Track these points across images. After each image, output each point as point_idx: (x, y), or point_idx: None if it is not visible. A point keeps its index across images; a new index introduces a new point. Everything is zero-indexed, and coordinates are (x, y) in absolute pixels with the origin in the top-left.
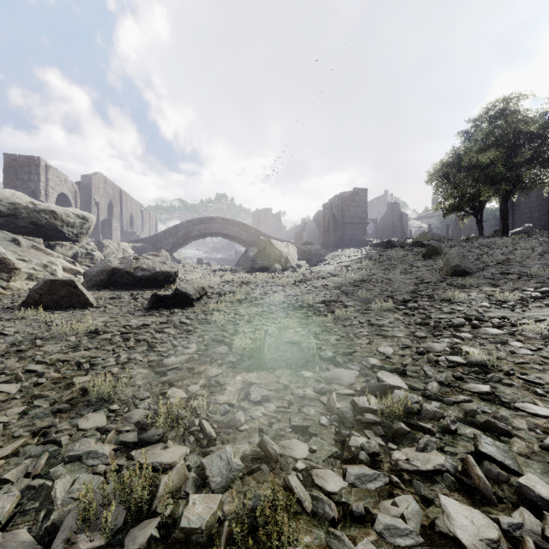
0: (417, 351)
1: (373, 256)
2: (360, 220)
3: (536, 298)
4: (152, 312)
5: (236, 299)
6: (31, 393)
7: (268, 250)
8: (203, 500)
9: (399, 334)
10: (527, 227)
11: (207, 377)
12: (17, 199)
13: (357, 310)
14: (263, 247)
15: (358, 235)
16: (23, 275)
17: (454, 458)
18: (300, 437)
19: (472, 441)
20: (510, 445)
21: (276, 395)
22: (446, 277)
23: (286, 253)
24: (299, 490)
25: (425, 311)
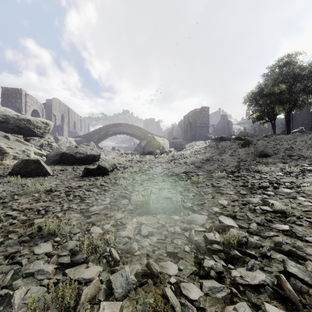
0: (242, 203)
1: (213, 146)
2: (205, 124)
3: (310, 170)
4: (84, 178)
5: (133, 171)
6: (7, 229)
7: (152, 142)
8: (110, 306)
9: (230, 192)
10: (301, 129)
11: (115, 219)
12: (8, 112)
13: (204, 177)
14: (150, 140)
15: (204, 133)
16: (10, 157)
17: (271, 275)
18: (172, 260)
19: (281, 263)
20: (306, 266)
21: (157, 231)
22: (256, 158)
23: (162, 144)
24: (172, 298)
25: (244, 178)
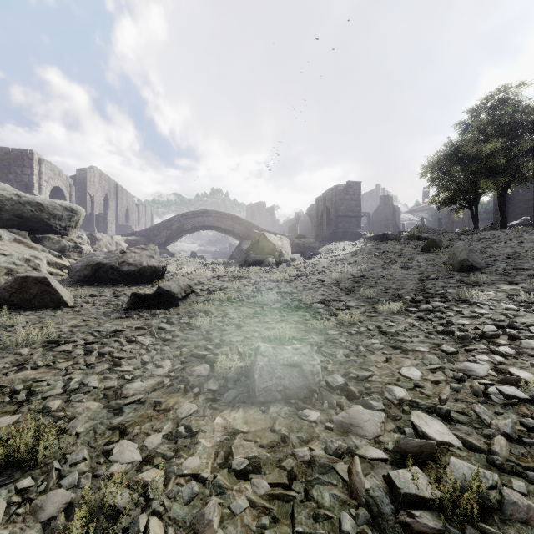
0: (454, 376)
1: (368, 250)
2: (354, 213)
3: None
4: (130, 313)
5: (226, 297)
6: None
7: (262, 243)
8: None
9: (421, 348)
10: (525, 220)
11: (175, 417)
12: (0, 190)
13: (362, 312)
14: (257, 240)
15: (352, 228)
16: (2, 270)
17: None
18: None
19: None
20: None
21: (270, 456)
22: (453, 273)
23: (279, 246)
24: None
25: (442, 315)
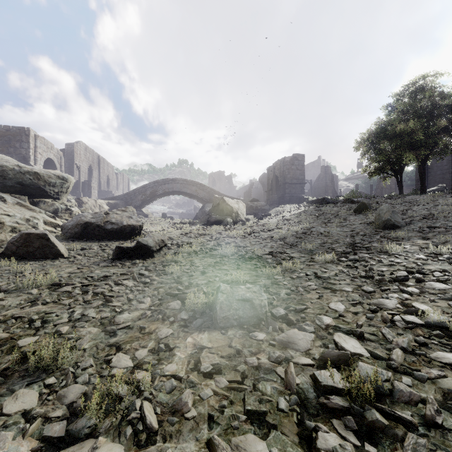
0: (369, 308)
1: (310, 211)
2: (299, 180)
3: None
4: (115, 263)
5: (192, 250)
6: None
7: (222, 206)
8: None
9: (347, 289)
10: (442, 187)
11: (157, 338)
12: (5, 162)
13: (302, 261)
14: (217, 203)
15: (297, 193)
16: (7, 228)
17: None
18: (257, 431)
19: None
20: None
21: (228, 363)
22: (378, 230)
23: (236, 208)
24: None
25: (366, 263)
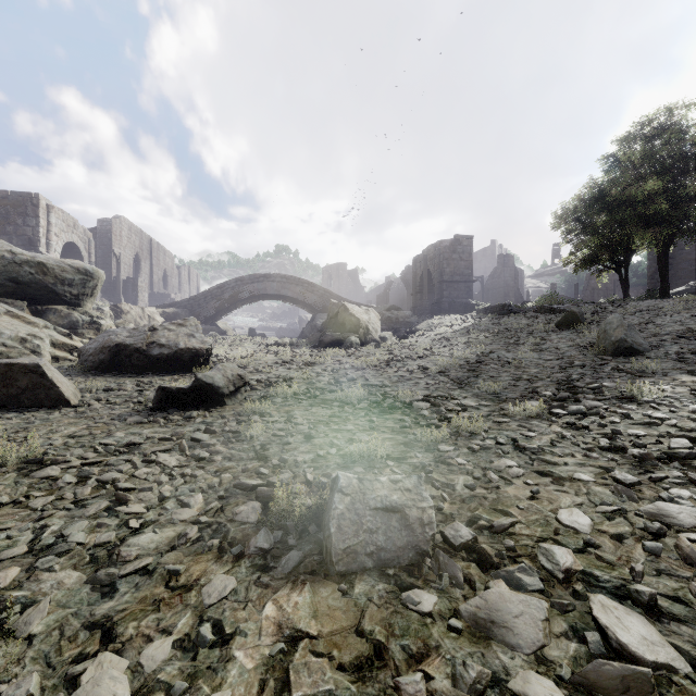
0: (647, 527)
1: (484, 326)
2: (463, 277)
3: None
4: (156, 416)
5: (292, 393)
6: None
7: (342, 317)
8: None
9: (583, 476)
10: (693, 286)
11: (199, 603)
12: None
13: (485, 415)
14: (335, 313)
15: (461, 297)
16: None
17: None
18: None
19: None
20: None
21: (356, 690)
22: (606, 357)
23: (365, 321)
24: None
25: (601, 420)
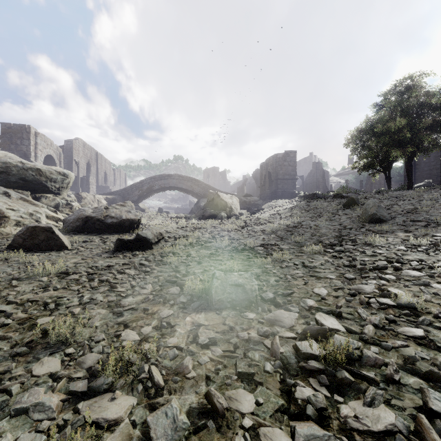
0: (349, 292)
1: (302, 206)
2: (291, 176)
3: None
4: (117, 254)
5: (188, 243)
6: None
7: (216, 201)
8: None
9: (330, 276)
10: (428, 182)
11: (159, 317)
12: (9, 159)
13: (291, 252)
14: (212, 198)
15: (289, 189)
16: (12, 222)
17: (403, 414)
18: (246, 387)
19: (417, 392)
20: None
21: (222, 337)
22: (365, 224)
23: (230, 203)
24: None
25: (350, 254)
